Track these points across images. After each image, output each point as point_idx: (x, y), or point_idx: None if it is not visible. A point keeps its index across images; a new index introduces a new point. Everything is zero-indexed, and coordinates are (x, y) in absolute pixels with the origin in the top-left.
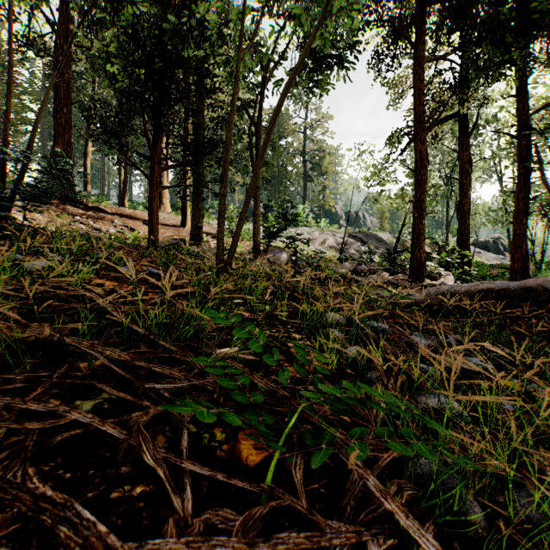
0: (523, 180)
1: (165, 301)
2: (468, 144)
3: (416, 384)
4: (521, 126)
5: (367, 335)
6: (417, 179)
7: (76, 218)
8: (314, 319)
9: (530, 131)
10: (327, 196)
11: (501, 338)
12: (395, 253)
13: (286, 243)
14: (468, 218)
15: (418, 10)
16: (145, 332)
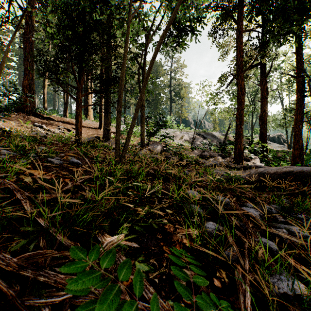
0: (300, 102)
1: (77, 185)
2: (266, 81)
3: (266, 264)
4: (298, 70)
5: (217, 208)
6: (238, 101)
7: (35, 124)
8: (181, 196)
9: (305, 73)
10: (183, 111)
11: (310, 211)
12: (224, 144)
13: (160, 139)
14: (266, 124)
15: (239, 1)
16: (48, 224)
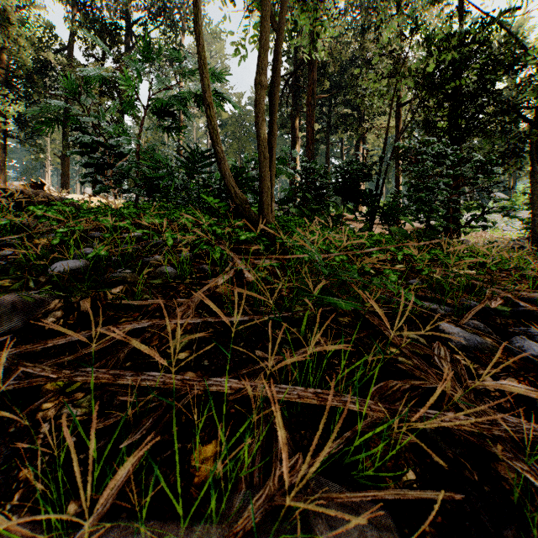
0: None
1: None
2: None
3: None
4: None
5: None
6: None
7: None
8: None
9: None
10: None
11: None
12: None
13: None
14: None
15: None
16: None
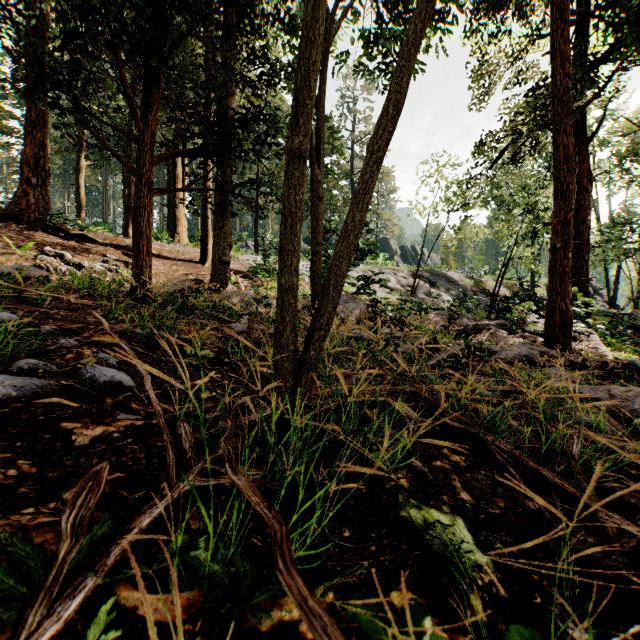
0: None
1: None
2: (587, 154)
3: None
4: None
5: None
6: (560, 189)
7: (46, 249)
8: None
9: None
10: (381, 227)
11: None
12: (501, 299)
13: (358, 287)
14: (587, 252)
15: None
16: None
